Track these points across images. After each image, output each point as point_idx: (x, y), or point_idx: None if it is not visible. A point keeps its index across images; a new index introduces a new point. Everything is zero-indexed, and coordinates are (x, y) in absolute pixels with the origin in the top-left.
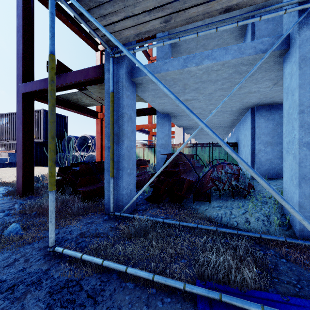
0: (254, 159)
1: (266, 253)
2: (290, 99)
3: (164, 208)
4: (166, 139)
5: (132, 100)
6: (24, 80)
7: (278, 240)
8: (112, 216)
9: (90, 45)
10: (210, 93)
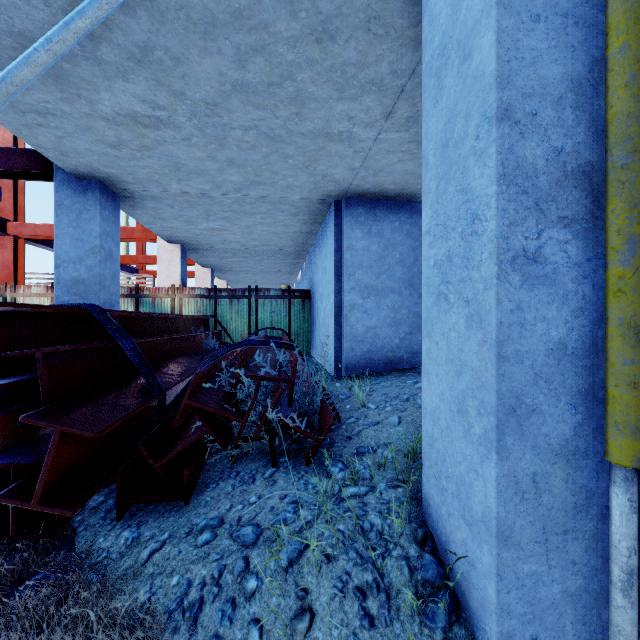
0: (341, 327)
1: None
2: (453, 82)
3: None
4: (94, 263)
5: None
6: None
7: None
8: None
9: None
10: (212, 102)
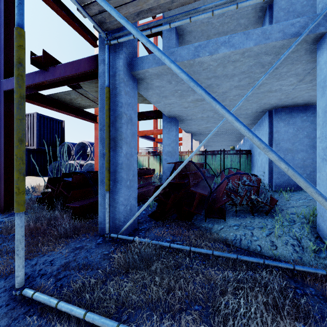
0: (272, 168)
1: (305, 293)
2: None
3: (171, 226)
4: (173, 145)
5: (132, 98)
6: (6, 76)
7: (318, 273)
8: (107, 239)
9: (88, 40)
10: (225, 91)
